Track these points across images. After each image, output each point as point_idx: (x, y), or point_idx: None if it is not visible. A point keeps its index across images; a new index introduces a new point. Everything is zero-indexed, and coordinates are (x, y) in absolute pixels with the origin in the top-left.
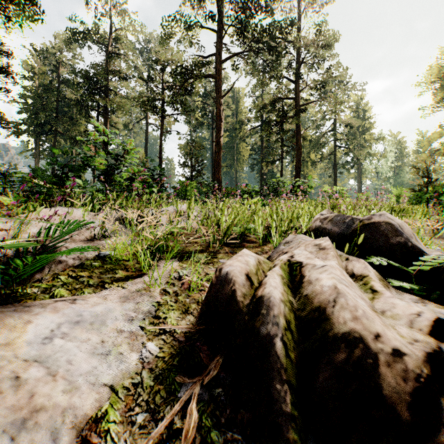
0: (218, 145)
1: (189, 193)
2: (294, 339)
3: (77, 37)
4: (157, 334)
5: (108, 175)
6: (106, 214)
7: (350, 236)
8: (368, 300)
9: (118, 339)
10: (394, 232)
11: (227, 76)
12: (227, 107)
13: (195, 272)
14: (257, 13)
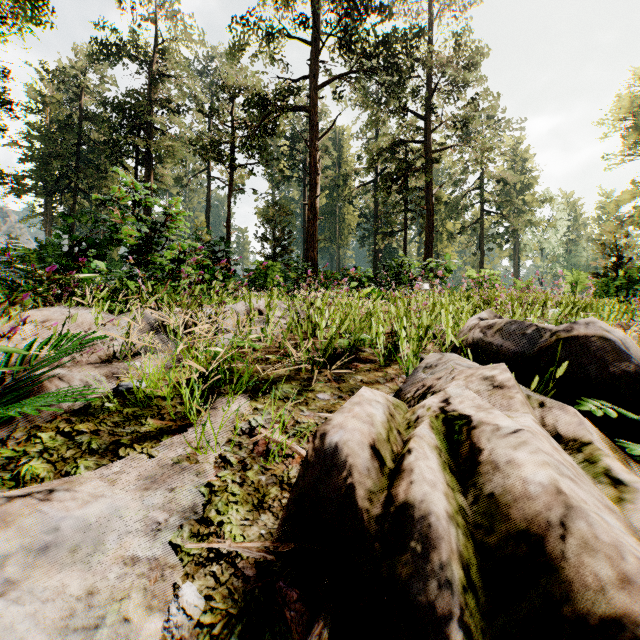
0: (313, 209)
1: (270, 279)
2: (480, 606)
3: (106, 50)
4: (203, 560)
5: (143, 255)
6: (133, 318)
7: (536, 358)
8: (616, 510)
9: (127, 578)
10: (614, 354)
11: (325, 109)
12: (326, 154)
13: (278, 420)
14: (369, 16)
